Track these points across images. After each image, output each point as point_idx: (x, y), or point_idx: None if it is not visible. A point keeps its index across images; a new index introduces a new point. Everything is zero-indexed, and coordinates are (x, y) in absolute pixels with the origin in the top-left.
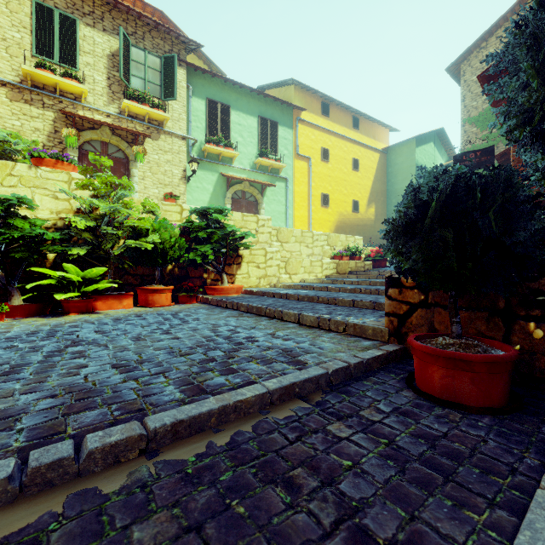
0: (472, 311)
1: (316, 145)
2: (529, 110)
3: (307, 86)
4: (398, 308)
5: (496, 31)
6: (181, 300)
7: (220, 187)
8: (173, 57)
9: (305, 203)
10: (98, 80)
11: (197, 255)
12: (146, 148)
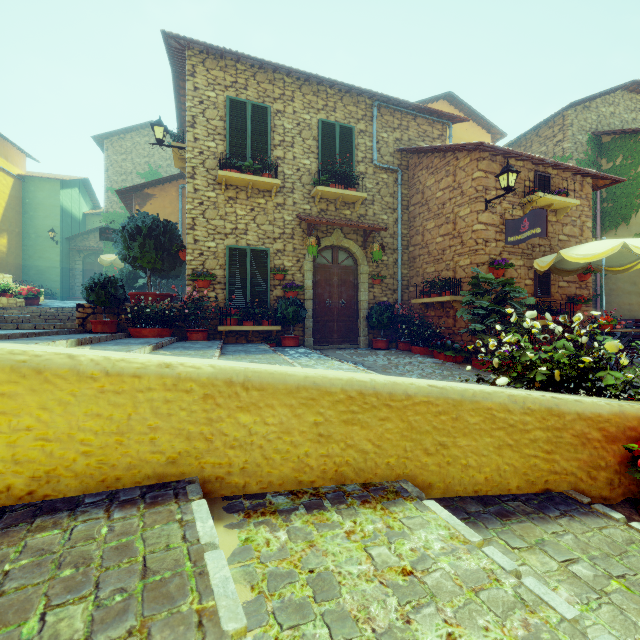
0: (109, 314)
1: None
2: (126, 255)
3: None
4: (83, 315)
5: (131, 132)
6: None
7: None
8: None
9: None
10: None
11: None
12: None
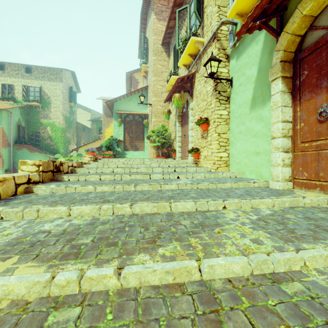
0: None
1: None
2: None
3: None
4: None
5: None
6: None
7: (269, 53)
8: None
9: None
10: None
11: None
12: (196, 85)
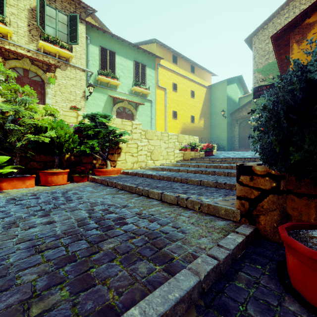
0: None
1: (169, 81)
2: None
3: (164, 44)
4: (249, 193)
5: (272, 19)
6: (75, 179)
7: (109, 104)
8: (76, 16)
9: (162, 116)
10: (21, 25)
11: (86, 147)
12: (57, 75)
